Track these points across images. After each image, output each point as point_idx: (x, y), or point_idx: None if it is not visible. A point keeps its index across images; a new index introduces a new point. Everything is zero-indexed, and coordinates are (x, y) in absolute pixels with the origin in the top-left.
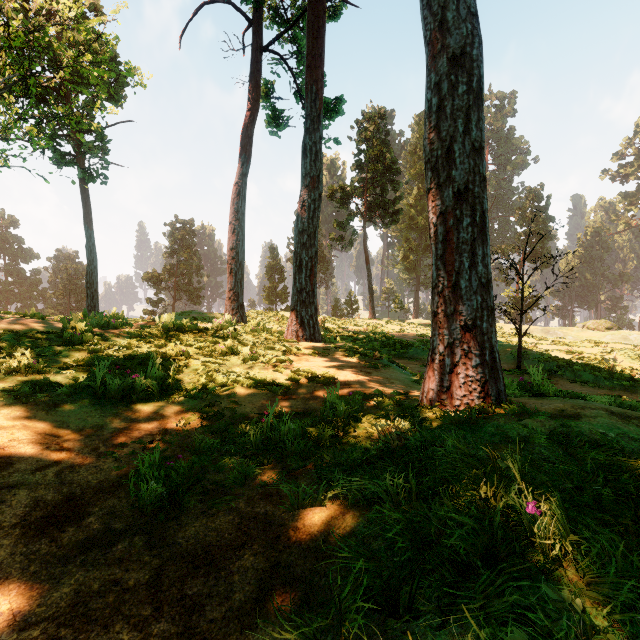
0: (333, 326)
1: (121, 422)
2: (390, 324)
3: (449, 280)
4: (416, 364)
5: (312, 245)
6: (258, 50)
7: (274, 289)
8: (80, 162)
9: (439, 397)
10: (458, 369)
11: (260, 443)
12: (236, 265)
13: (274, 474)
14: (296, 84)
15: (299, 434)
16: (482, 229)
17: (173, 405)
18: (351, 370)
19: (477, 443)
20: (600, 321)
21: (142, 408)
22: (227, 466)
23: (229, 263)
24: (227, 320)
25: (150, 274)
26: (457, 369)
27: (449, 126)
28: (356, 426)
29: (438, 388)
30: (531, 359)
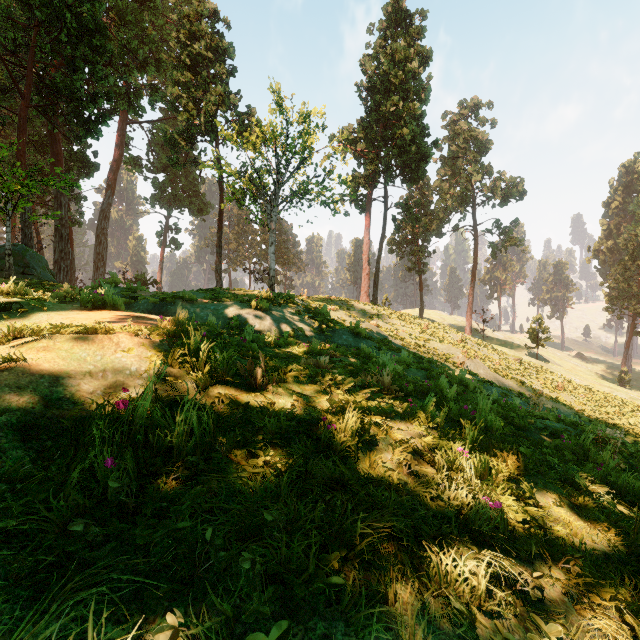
0: None
1: None
2: None
3: None
4: None
5: None
6: None
7: None
8: None
9: None
10: None
11: None
12: None
13: None
14: None
15: None
16: None
17: None
18: None
19: None
20: None
21: None
22: None
23: None
24: None
25: None
26: None
27: None
28: None
29: None
30: None
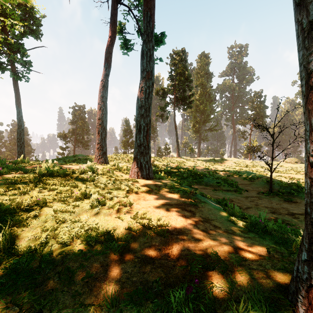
0: (158, 163)
1: None
2: (188, 161)
3: None
4: (210, 189)
5: (147, 116)
6: (115, 2)
7: (127, 141)
8: (13, 69)
9: None
10: None
11: None
12: (101, 128)
13: None
14: (138, 25)
15: None
16: None
17: None
18: (178, 210)
19: None
20: (292, 158)
21: None
22: None
23: (97, 127)
24: (89, 166)
25: (61, 133)
26: None
27: None
28: None
29: None
30: (275, 184)
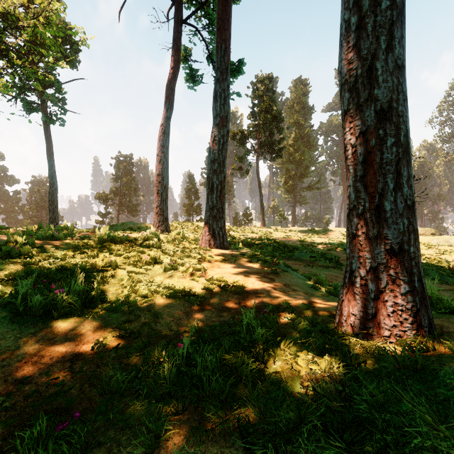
0: (235, 233)
1: (35, 344)
2: (277, 231)
3: (371, 202)
4: (301, 264)
5: (221, 171)
6: (179, 22)
7: (191, 205)
8: (44, 109)
9: (363, 324)
10: (385, 296)
11: (175, 377)
12: (162, 187)
13: (190, 431)
14: (208, 50)
15: (217, 366)
16: (406, 149)
17: (94, 320)
18: (257, 277)
19: (448, 411)
20: (427, 229)
21: (62, 325)
22: (135, 417)
23: (156, 186)
24: (153, 232)
25: (100, 194)
26: (384, 296)
27: (370, 43)
28: (275, 352)
29: (361, 314)
30: None
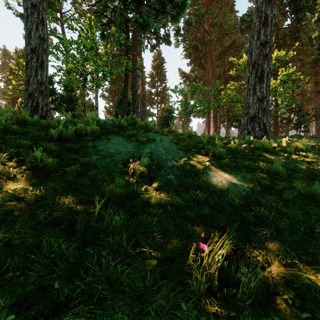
0: None
1: None
2: None
3: None
4: None
5: None
6: None
7: None
8: None
9: None
10: None
11: None
12: None
13: None
14: None
15: None
16: None
17: None
18: None
19: None
20: None
21: None
22: None
23: None
24: None
25: None
26: None
27: None
28: None
29: None
30: None
